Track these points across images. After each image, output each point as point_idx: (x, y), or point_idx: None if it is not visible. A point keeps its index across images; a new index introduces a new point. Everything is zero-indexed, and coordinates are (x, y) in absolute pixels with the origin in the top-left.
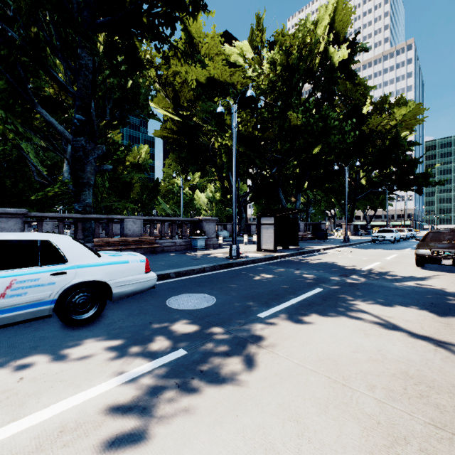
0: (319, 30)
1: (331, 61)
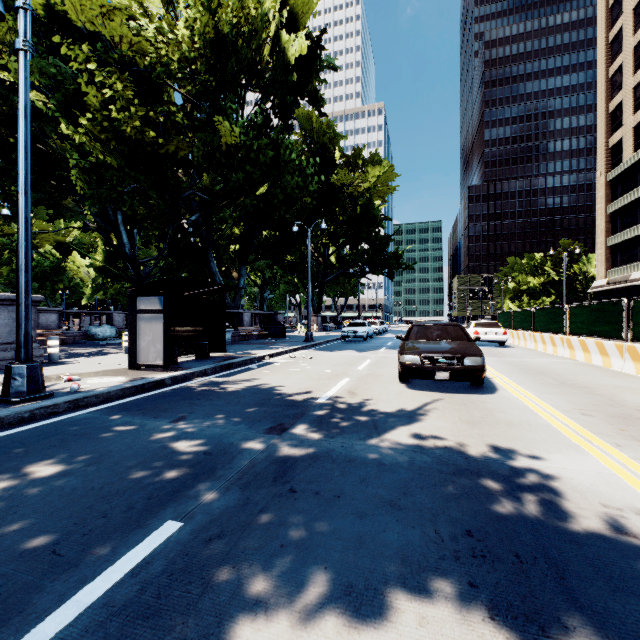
0: (270, 2)
1: (287, 56)
